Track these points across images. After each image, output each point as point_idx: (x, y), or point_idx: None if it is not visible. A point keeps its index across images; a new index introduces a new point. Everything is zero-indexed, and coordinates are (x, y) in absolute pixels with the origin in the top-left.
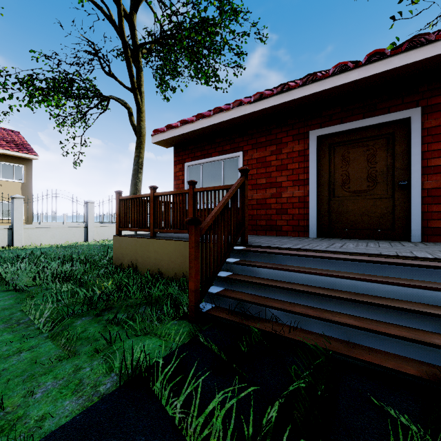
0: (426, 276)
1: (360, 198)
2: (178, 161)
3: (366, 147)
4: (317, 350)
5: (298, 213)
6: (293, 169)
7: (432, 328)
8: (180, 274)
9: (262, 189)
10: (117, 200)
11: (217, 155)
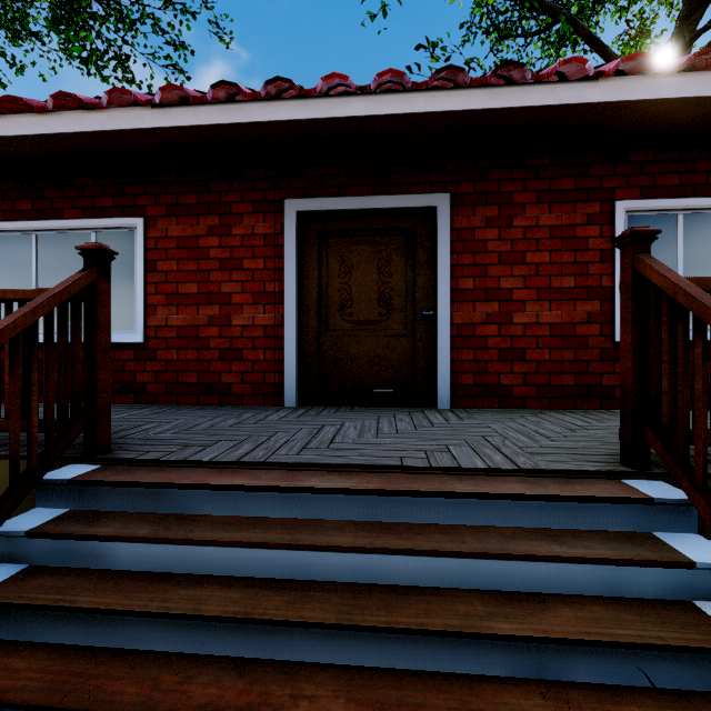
0: (480, 516)
1: (367, 335)
2: None
3: (377, 245)
4: None
5: (264, 358)
6: (254, 269)
7: (505, 668)
8: None
9: (189, 306)
10: None
11: (79, 216)
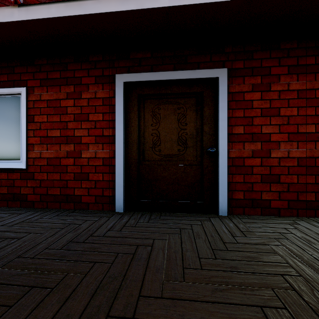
0: None
1: (170, 164)
2: None
3: (176, 104)
4: None
5: (102, 179)
6: (95, 120)
7: None
8: None
9: (54, 145)
10: None
11: None
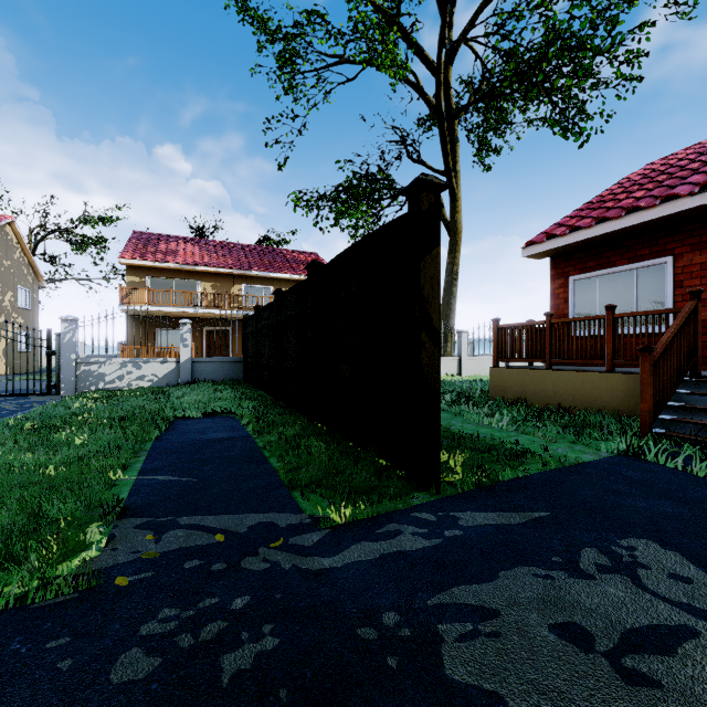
0: None
1: None
2: (557, 275)
3: None
4: None
5: None
6: None
7: None
8: (592, 409)
9: None
10: (494, 328)
11: (625, 263)
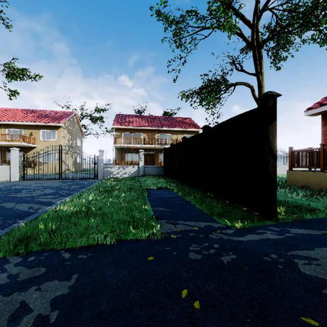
0: None
1: None
2: (326, 124)
3: None
4: None
5: None
6: None
7: None
8: None
9: None
10: (289, 151)
11: None
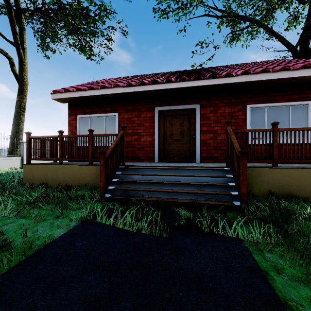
0: (195, 173)
1: (177, 143)
2: (72, 113)
3: (179, 118)
4: (159, 200)
5: (149, 149)
6: (146, 126)
7: (195, 189)
8: (83, 185)
9: (129, 136)
10: (27, 138)
11: (101, 113)
